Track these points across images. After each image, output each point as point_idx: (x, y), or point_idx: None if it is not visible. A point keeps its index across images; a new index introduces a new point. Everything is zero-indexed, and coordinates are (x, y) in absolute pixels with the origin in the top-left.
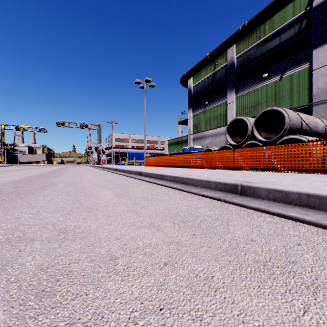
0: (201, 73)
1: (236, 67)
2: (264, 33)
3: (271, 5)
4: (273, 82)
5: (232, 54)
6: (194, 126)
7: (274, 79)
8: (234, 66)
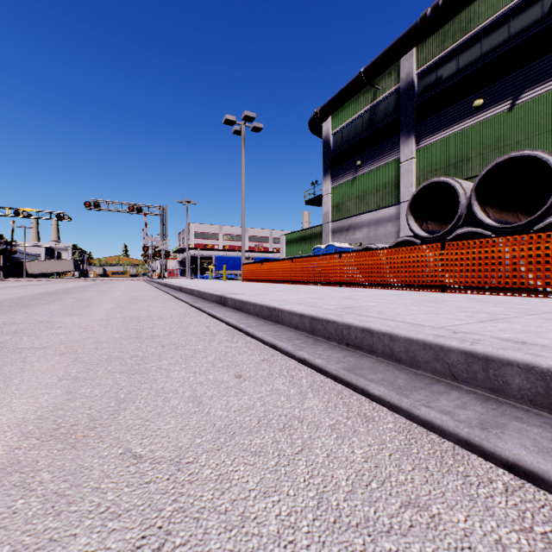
0: (348, 108)
1: (418, 91)
2: (477, 20)
3: None
4: (495, 114)
5: (409, 67)
6: (336, 208)
7: (498, 110)
8: (414, 90)
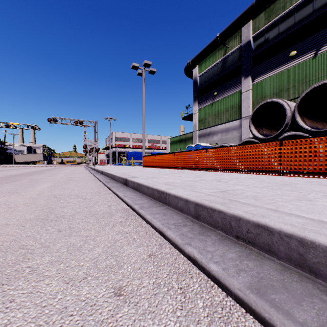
0: (209, 60)
1: (253, 48)
2: (292, 1)
3: None
4: (304, 60)
5: (247, 32)
6: (201, 122)
7: (306, 58)
8: (251, 47)
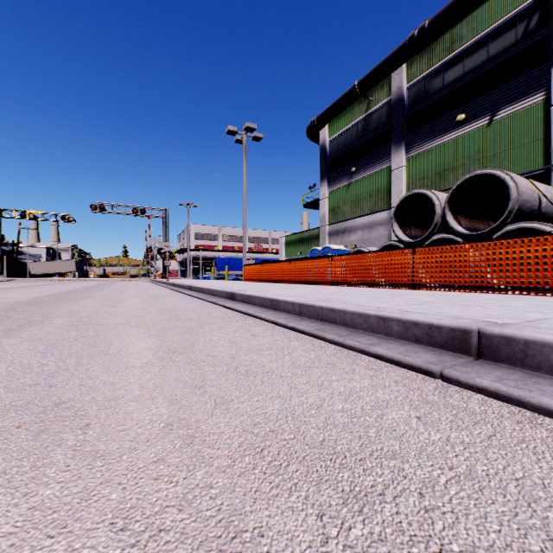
0: (344, 117)
1: (408, 104)
2: (460, 41)
3: None
4: (475, 128)
5: (399, 81)
6: (332, 212)
7: (478, 125)
8: (404, 103)
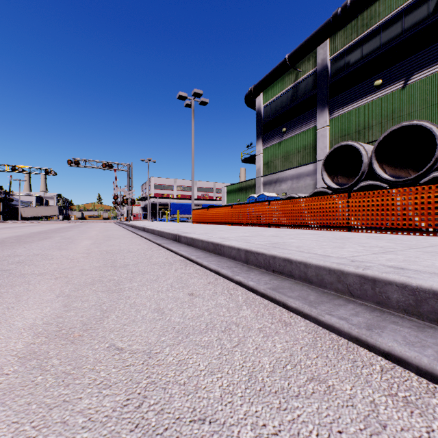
0: (276, 86)
1: (331, 73)
2: (377, 17)
3: None
4: (391, 92)
5: (324, 54)
6: (266, 165)
7: (393, 88)
8: (328, 72)
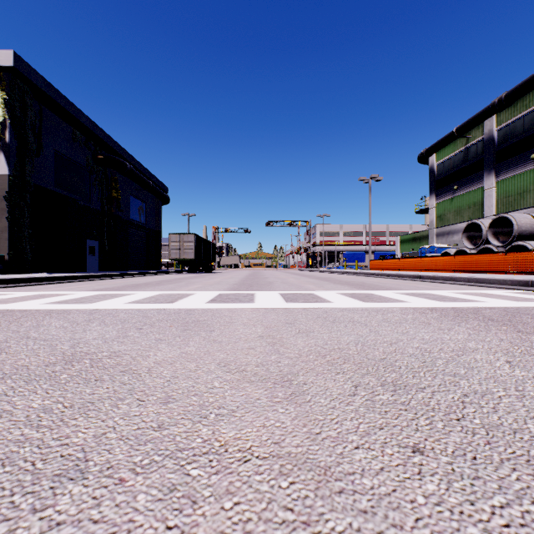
0: (448, 147)
1: (497, 141)
2: (533, 101)
3: (533, 79)
4: None
5: (490, 126)
6: (439, 218)
7: None
8: (494, 142)
